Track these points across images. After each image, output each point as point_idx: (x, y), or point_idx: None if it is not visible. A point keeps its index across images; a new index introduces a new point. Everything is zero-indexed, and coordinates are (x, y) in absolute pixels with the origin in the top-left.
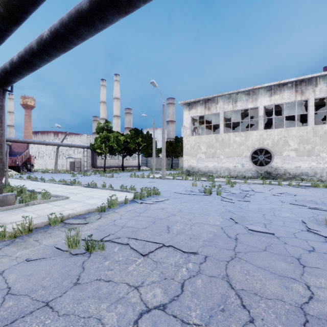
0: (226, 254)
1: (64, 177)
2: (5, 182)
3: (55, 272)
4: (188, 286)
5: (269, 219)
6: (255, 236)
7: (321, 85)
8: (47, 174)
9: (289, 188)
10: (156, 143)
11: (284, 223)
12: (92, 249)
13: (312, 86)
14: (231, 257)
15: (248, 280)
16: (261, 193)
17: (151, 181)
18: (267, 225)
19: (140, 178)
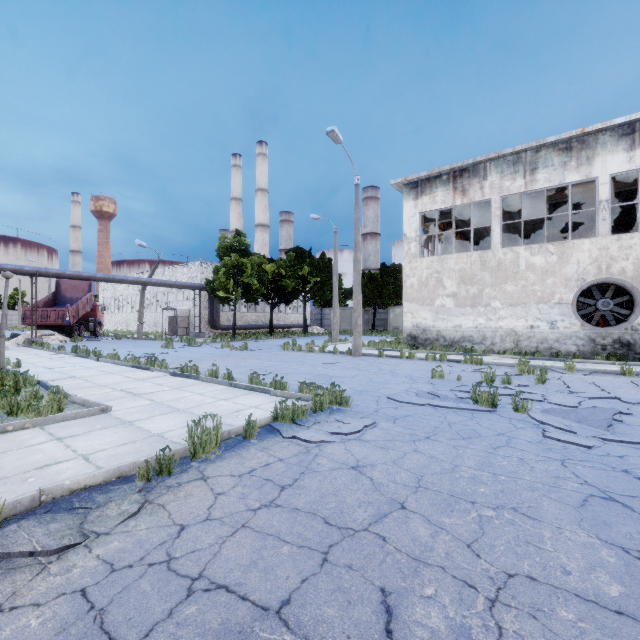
0: None
1: (148, 347)
2: None
3: None
4: None
5: None
6: None
7: None
8: (121, 341)
9: None
10: (340, 279)
11: None
12: None
13: None
14: None
15: None
16: None
17: (328, 361)
18: None
19: (304, 352)
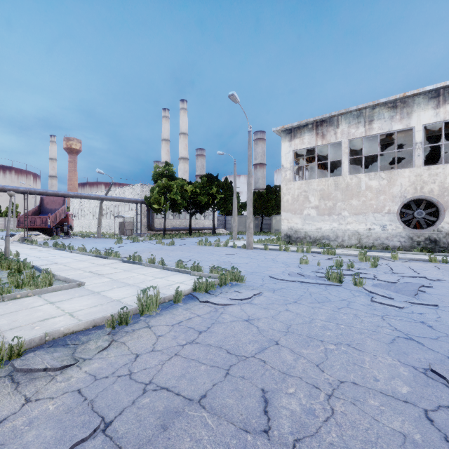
0: None
1: (105, 243)
2: (5, 253)
3: None
4: None
5: None
6: None
7: None
8: (86, 239)
9: None
10: (238, 196)
11: None
12: None
13: None
14: None
15: None
16: (445, 284)
17: (230, 253)
18: None
19: (213, 246)
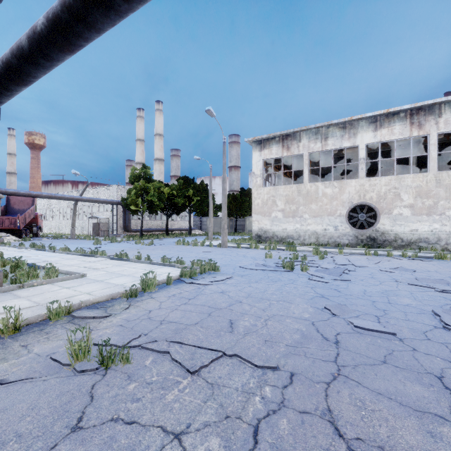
0: (323, 370)
1: (83, 244)
2: None
3: (44, 404)
4: (266, 432)
5: (383, 309)
6: (366, 337)
7: (447, 115)
8: (60, 240)
9: (403, 261)
10: (213, 198)
11: (406, 314)
12: (110, 361)
13: (434, 116)
14: (333, 375)
15: (365, 420)
16: (365, 269)
17: (207, 251)
18: (381, 319)
19: (191, 245)
